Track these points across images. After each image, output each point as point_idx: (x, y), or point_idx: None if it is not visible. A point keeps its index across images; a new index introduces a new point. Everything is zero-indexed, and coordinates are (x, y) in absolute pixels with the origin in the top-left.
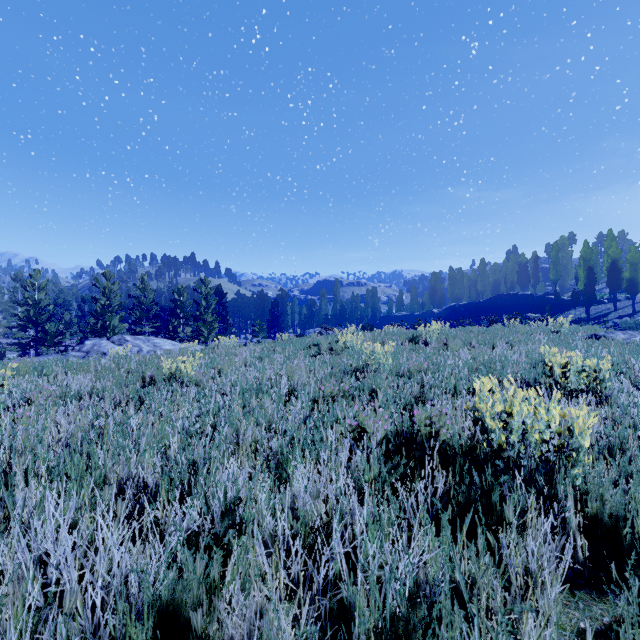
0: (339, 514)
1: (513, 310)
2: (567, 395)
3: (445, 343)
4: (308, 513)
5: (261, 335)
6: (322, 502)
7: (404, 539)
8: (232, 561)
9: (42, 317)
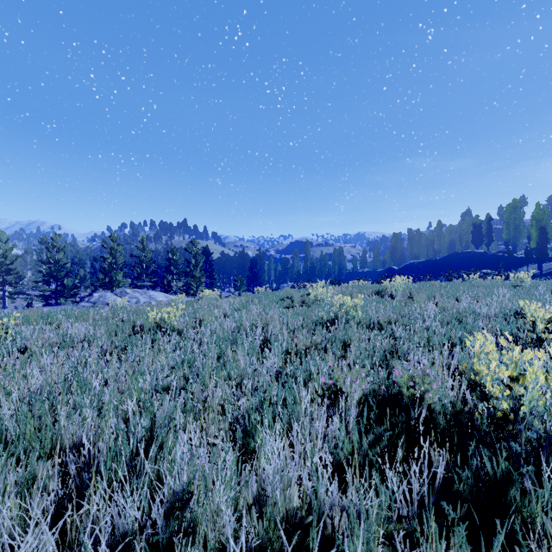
0: (316, 506)
1: (468, 267)
2: None
3: (409, 296)
4: (278, 504)
5: (242, 289)
6: (295, 484)
7: None
8: None
9: (61, 273)
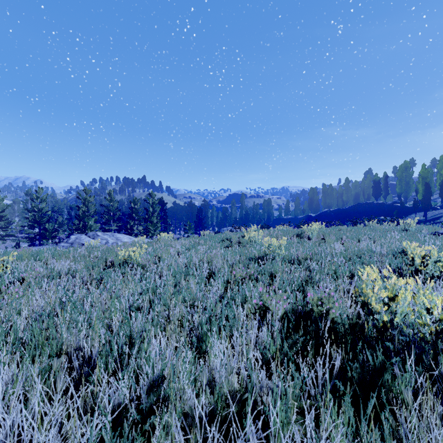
0: (250, 387)
1: (369, 214)
2: (426, 280)
3: (322, 238)
4: (223, 386)
5: (190, 232)
6: (235, 373)
7: (313, 425)
8: (154, 440)
9: (43, 219)
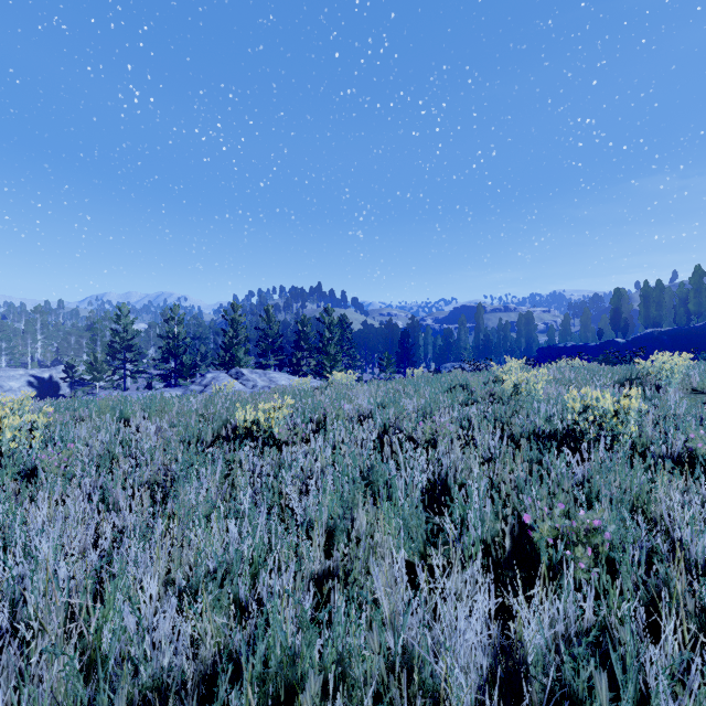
0: None
1: None
2: None
3: (690, 389)
4: None
5: (389, 370)
6: None
7: None
8: None
9: (180, 350)
